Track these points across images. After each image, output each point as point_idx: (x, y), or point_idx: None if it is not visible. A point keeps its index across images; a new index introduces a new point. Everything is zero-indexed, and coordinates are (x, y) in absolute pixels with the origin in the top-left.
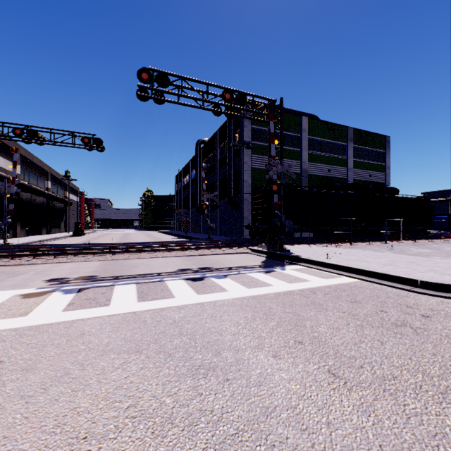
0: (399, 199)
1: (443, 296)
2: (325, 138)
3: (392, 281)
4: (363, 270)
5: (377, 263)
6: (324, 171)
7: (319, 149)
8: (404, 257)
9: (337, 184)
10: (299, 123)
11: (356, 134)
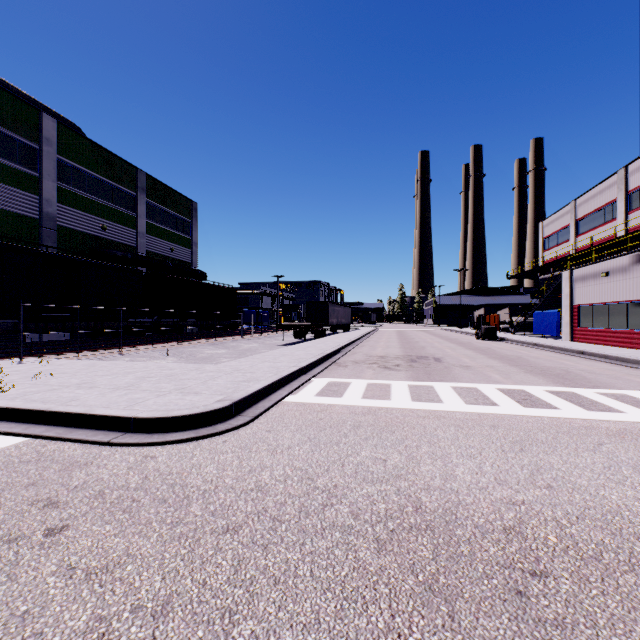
0: (206, 286)
1: (157, 442)
2: (97, 172)
3: (96, 426)
4: (49, 413)
5: (108, 386)
6: (95, 227)
7: (84, 186)
8: (170, 367)
9: (118, 254)
10: (36, 123)
11: (151, 184)
